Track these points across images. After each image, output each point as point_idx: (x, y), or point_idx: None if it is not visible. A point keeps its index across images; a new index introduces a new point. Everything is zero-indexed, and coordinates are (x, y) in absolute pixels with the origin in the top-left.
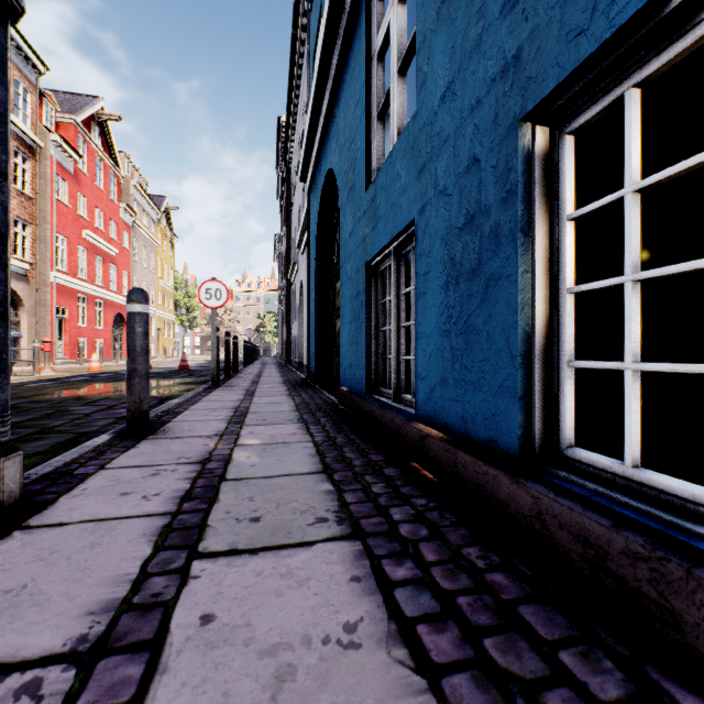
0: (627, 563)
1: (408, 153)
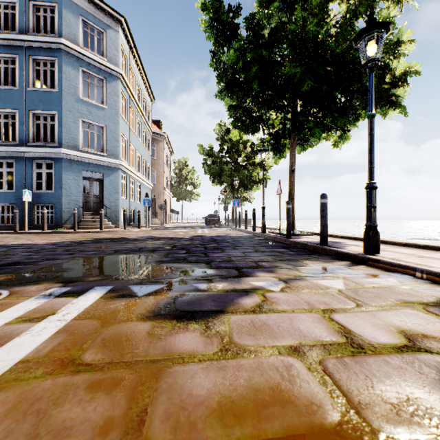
0: (1, 227)
1: None
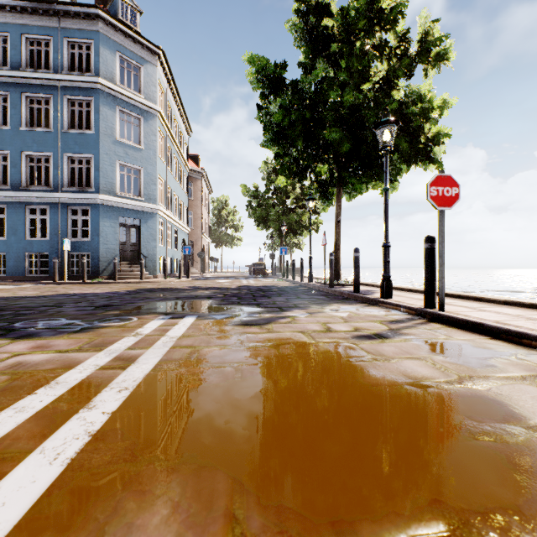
0: (34, 277)
1: (4, 244)
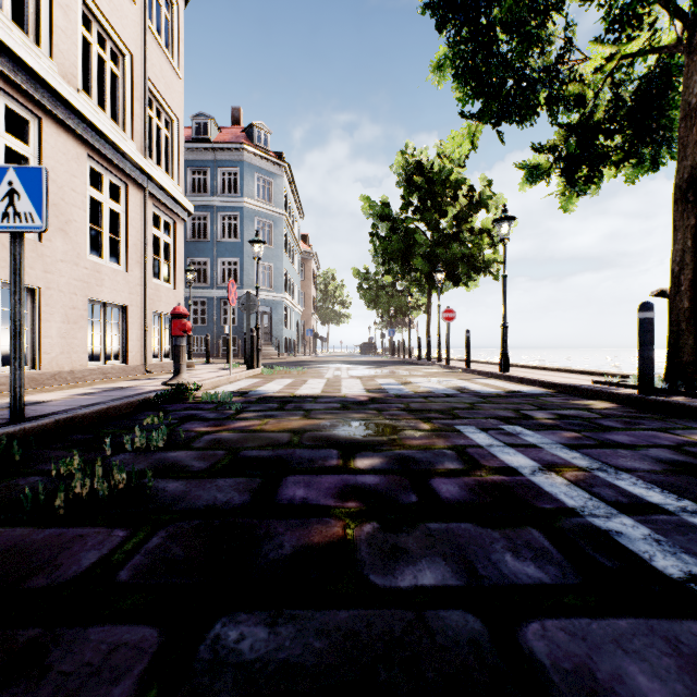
0: (196, 355)
1: None
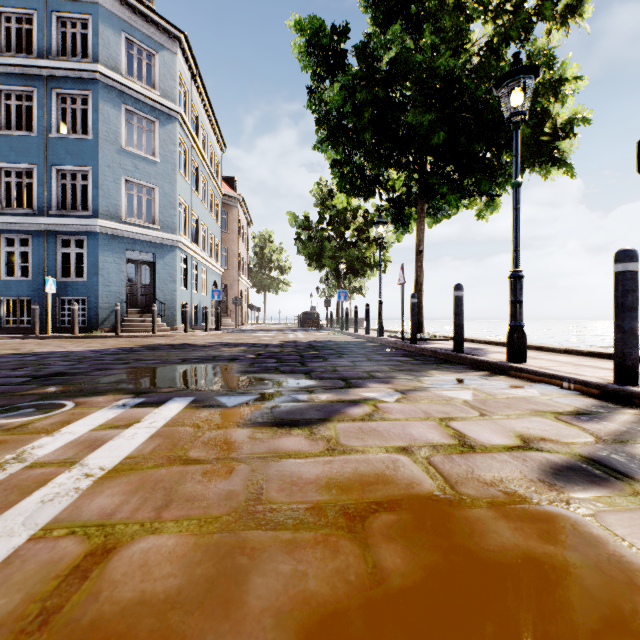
0: (12, 330)
1: None
